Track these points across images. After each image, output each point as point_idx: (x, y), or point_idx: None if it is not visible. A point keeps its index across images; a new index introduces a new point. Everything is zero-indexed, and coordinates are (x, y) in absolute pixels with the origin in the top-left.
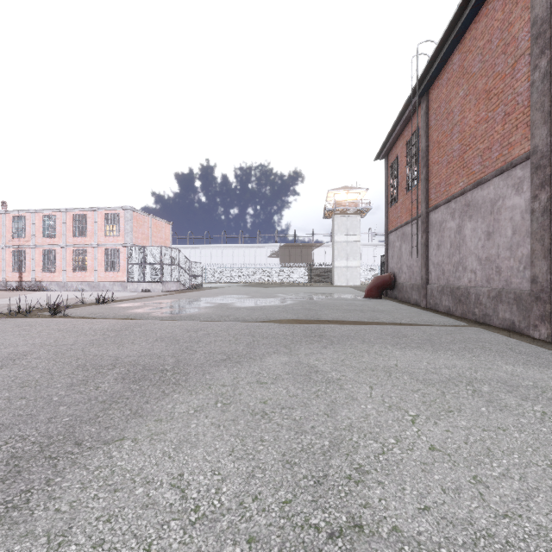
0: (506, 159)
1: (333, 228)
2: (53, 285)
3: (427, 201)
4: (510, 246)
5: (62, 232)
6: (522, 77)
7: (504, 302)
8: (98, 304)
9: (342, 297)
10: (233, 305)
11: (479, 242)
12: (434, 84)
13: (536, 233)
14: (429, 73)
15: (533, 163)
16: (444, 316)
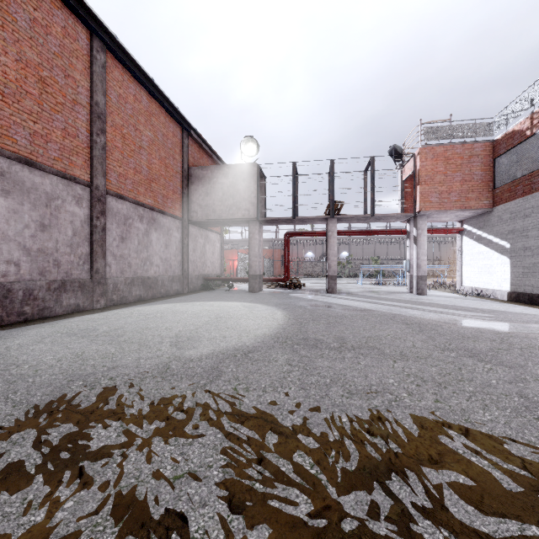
0: None
1: None
2: None
3: None
4: None
5: None
6: None
7: None
8: None
9: None
10: None
11: None
12: None
13: None
14: None
15: None
16: None
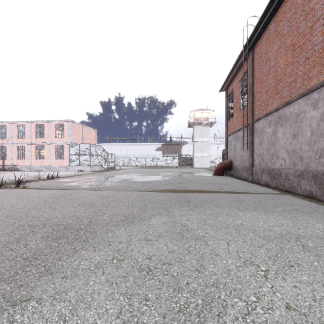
0: (306, 87)
1: (193, 133)
2: (23, 167)
3: (252, 116)
4: (309, 143)
5: (29, 135)
6: (317, 34)
7: (305, 178)
8: (48, 180)
9: (200, 174)
10: (132, 180)
11: (287, 141)
12: (257, 43)
13: None
14: (254, 36)
15: None
16: (264, 187)
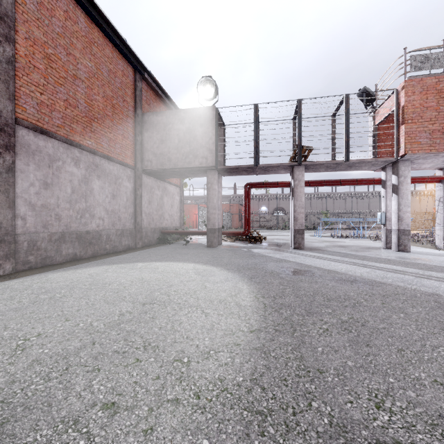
0: None
1: None
2: None
3: None
4: None
5: None
6: None
7: None
8: None
9: None
10: None
11: None
12: None
13: None
14: None
15: None
16: None
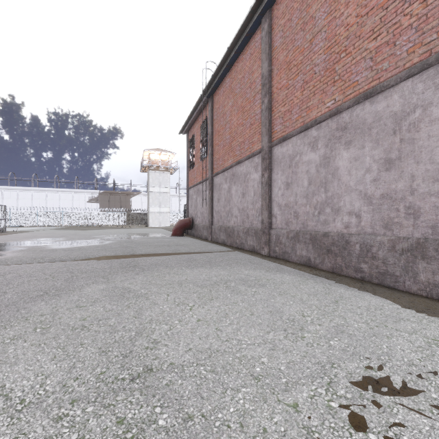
0: (251, 150)
1: (148, 180)
2: None
3: (212, 169)
4: (253, 202)
5: None
6: (258, 105)
7: (250, 235)
8: None
9: (155, 236)
10: (48, 248)
11: (239, 199)
12: (216, 92)
13: (263, 195)
14: (213, 84)
15: (262, 156)
16: (221, 245)
